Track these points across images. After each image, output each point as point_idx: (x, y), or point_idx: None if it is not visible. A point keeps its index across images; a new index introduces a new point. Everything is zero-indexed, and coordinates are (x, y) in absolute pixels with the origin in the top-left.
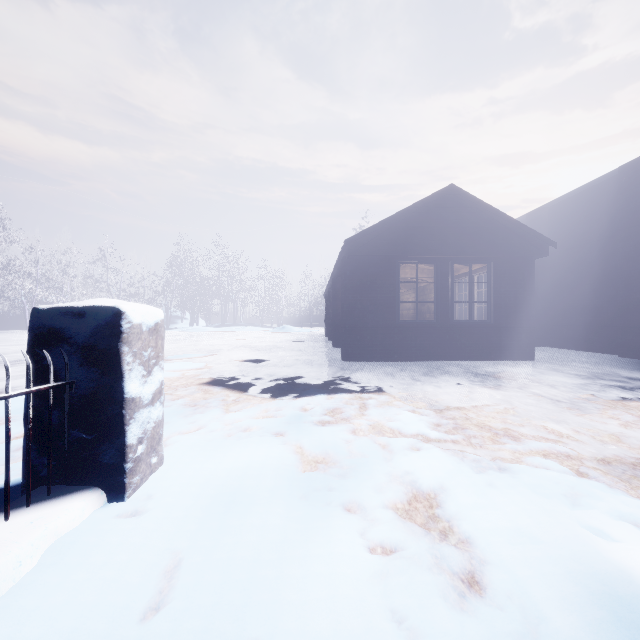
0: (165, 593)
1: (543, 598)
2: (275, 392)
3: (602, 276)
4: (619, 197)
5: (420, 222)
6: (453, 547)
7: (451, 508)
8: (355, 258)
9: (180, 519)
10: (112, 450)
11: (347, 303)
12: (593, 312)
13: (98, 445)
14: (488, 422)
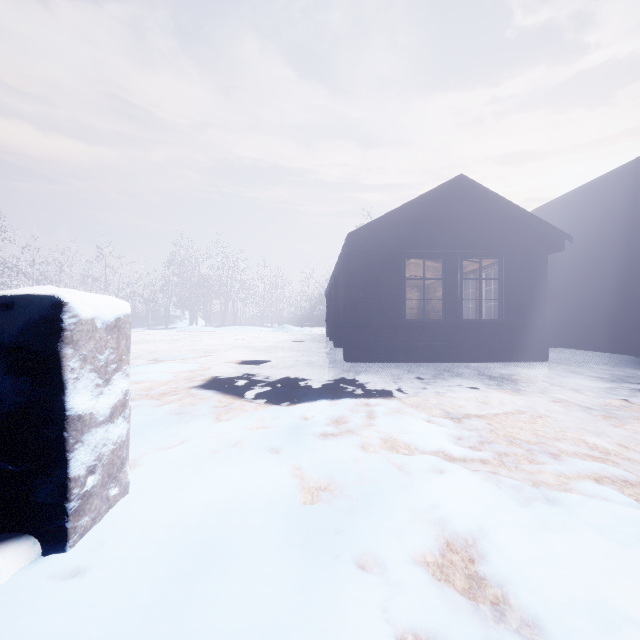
0: None
1: None
2: (272, 397)
3: (617, 273)
4: (636, 189)
5: (427, 215)
6: (517, 637)
7: (500, 565)
8: (358, 253)
9: (133, 585)
10: (49, 485)
11: (350, 301)
12: (607, 311)
13: (30, 479)
14: (517, 435)
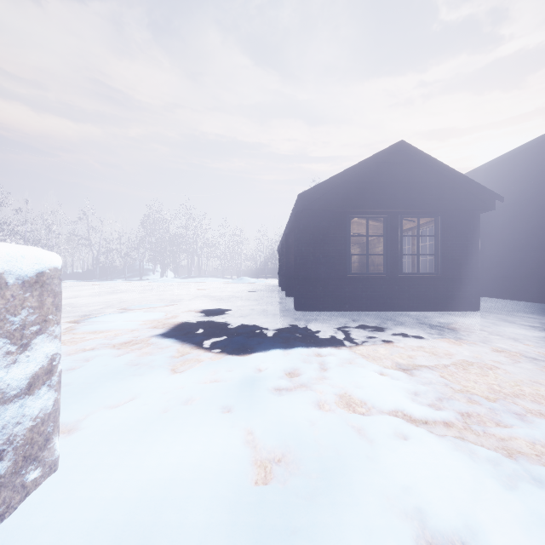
0: None
1: None
2: (228, 347)
3: (539, 231)
4: None
5: (371, 177)
6: None
7: None
8: (308, 212)
9: None
10: None
11: (300, 255)
12: (529, 264)
13: None
14: (473, 390)
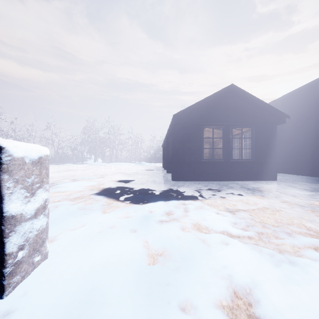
0: None
1: None
2: (133, 200)
3: (311, 135)
4: None
5: (215, 105)
6: None
7: (269, 309)
8: (179, 125)
9: None
10: None
11: (174, 149)
12: (306, 154)
13: None
14: (266, 221)
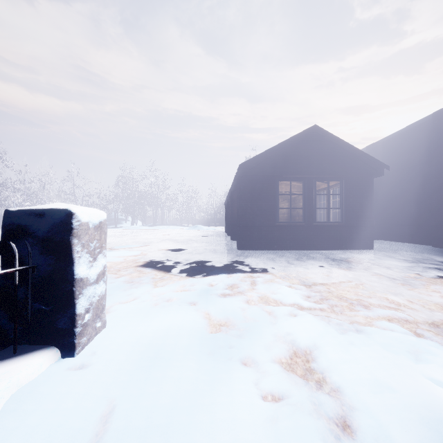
0: (100, 436)
1: (404, 442)
2: (190, 272)
3: (420, 190)
4: (433, 134)
5: (293, 152)
6: (327, 395)
7: (323, 363)
8: (247, 177)
9: (116, 372)
10: (65, 318)
11: (241, 209)
12: (414, 215)
13: (54, 314)
14: (345, 294)
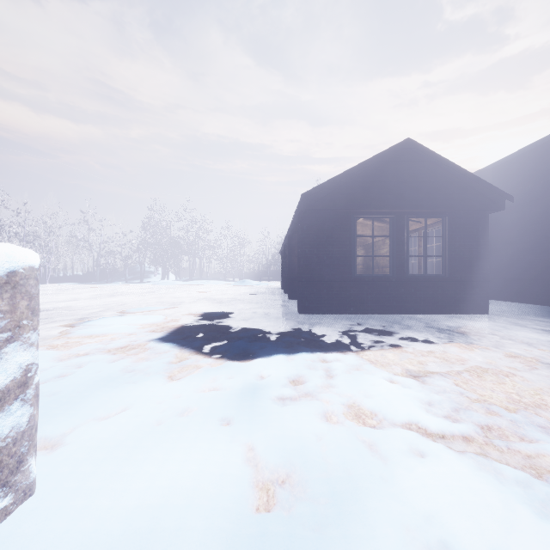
0: None
1: None
2: (228, 352)
3: (548, 232)
4: None
5: (377, 176)
6: None
7: None
8: (312, 213)
9: None
10: None
11: (304, 257)
12: (539, 266)
13: None
14: (490, 399)
